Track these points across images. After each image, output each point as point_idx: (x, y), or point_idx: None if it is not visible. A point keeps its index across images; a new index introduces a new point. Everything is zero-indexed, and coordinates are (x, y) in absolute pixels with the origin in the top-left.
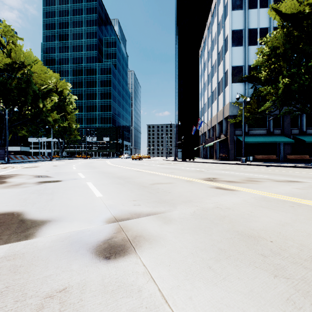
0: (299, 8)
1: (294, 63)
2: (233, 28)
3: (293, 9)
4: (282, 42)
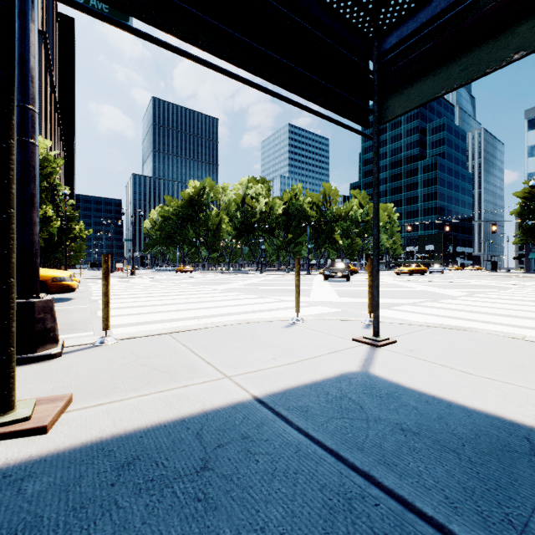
0: (524, 196)
1: (529, 220)
2: (528, 172)
3: (522, 196)
4: (520, 210)
